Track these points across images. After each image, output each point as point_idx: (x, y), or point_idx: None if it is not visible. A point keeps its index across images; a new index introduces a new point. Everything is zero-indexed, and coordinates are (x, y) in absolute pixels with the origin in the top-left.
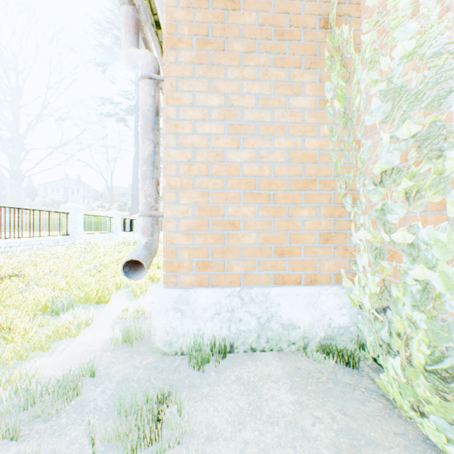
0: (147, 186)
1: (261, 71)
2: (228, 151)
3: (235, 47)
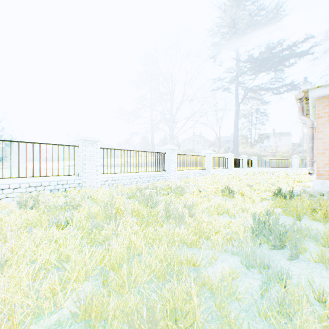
0: (310, 154)
1: None
2: None
3: None
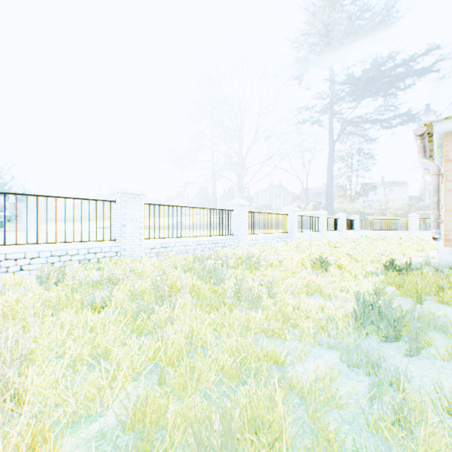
0: (434, 212)
1: None
2: None
3: None
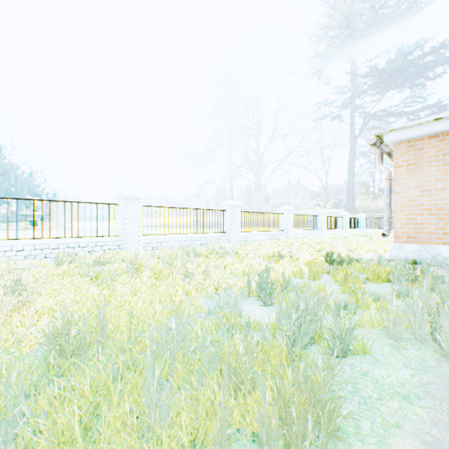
0: (387, 212)
1: (434, 170)
2: (419, 199)
3: (422, 164)
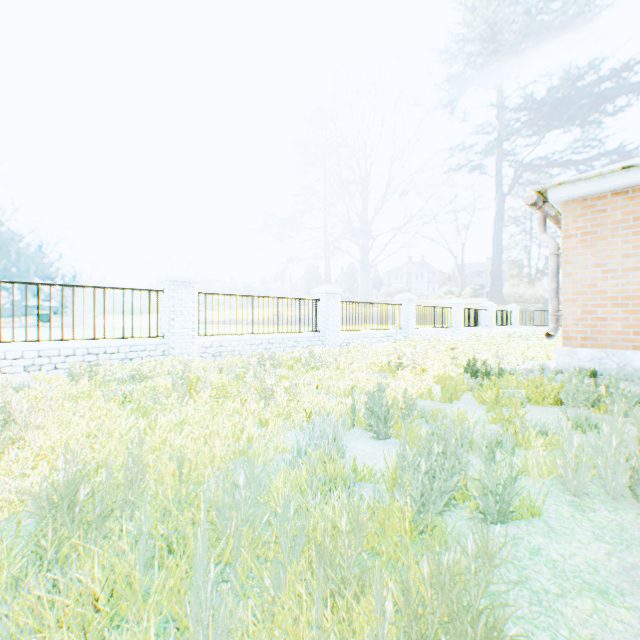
0: (552, 302)
1: (621, 241)
2: (599, 283)
3: (603, 232)
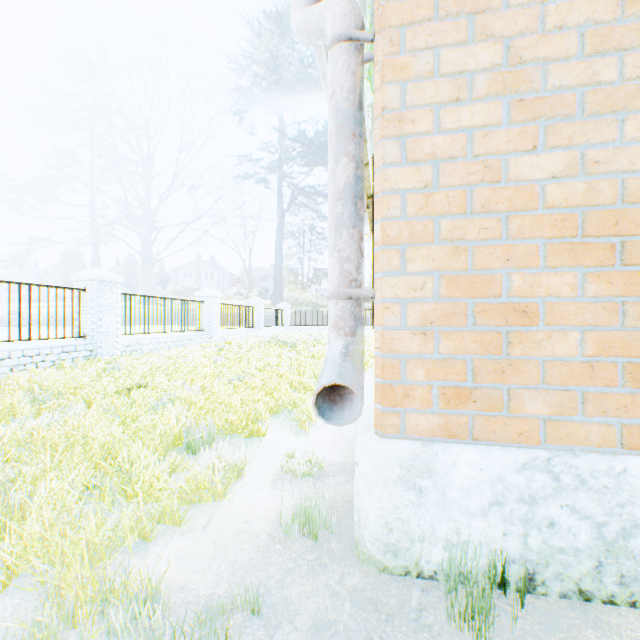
0: (344, 241)
1: None
2: (512, 158)
3: None
